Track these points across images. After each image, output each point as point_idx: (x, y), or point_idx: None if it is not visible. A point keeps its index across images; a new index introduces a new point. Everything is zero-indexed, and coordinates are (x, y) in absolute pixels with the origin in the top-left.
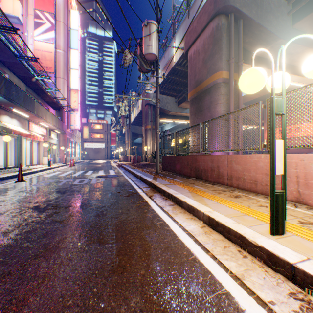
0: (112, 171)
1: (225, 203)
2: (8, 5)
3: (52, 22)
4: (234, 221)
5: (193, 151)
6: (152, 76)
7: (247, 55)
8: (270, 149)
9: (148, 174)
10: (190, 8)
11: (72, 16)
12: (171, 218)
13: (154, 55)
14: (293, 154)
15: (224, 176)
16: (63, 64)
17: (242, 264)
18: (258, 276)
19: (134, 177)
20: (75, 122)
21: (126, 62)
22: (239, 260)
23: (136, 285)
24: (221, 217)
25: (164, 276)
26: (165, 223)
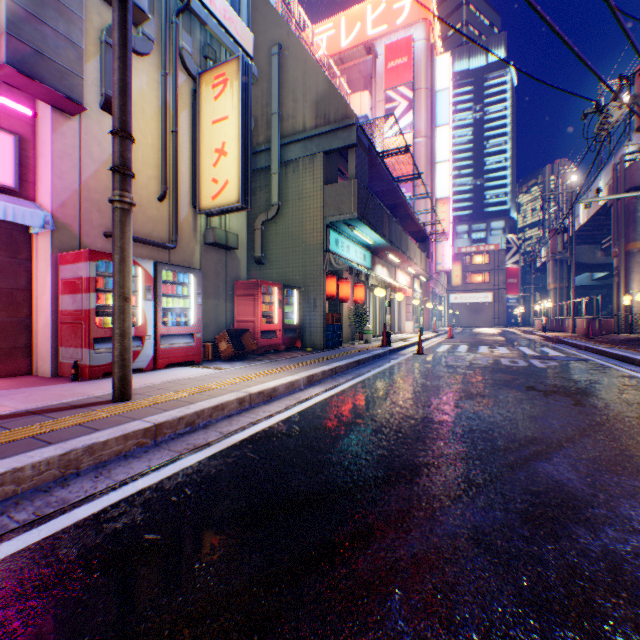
0: (550, 351)
1: None
2: (354, 106)
3: (407, 98)
4: None
5: None
6: None
7: None
8: None
9: None
10: None
11: (437, 69)
12: None
13: None
14: None
15: None
16: (424, 161)
17: None
18: None
19: (625, 364)
20: (442, 258)
21: (606, 128)
22: None
23: None
24: None
25: None
26: None
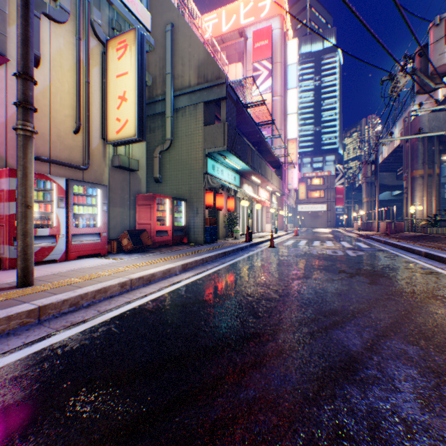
0: (361, 244)
1: None
2: (231, 73)
3: (268, 69)
4: None
5: None
6: None
7: None
8: None
9: (438, 250)
10: None
11: (289, 49)
12: None
13: None
14: None
15: None
16: (280, 113)
17: None
18: None
19: (408, 253)
20: (291, 180)
21: (396, 91)
22: None
23: None
24: None
25: None
26: None
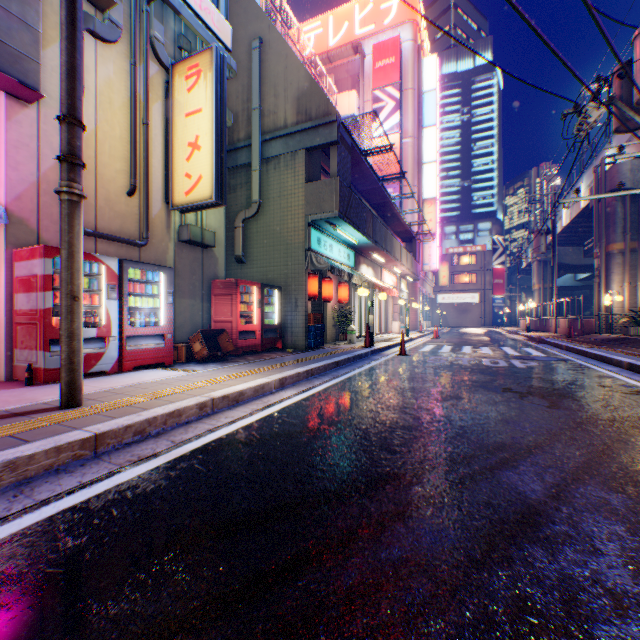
0: (532, 351)
1: None
2: (342, 105)
3: (395, 99)
4: None
5: None
6: None
7: None
8: None
9: None
10: None
11: (425, 70)
12: None
13: None
14: None
15: None
16: (411, 161)
17: None
18: None
19: (603, 364)
20: (429, 258)
21: (585, 129)
22: None
23: None
24: None
25: None
26: None
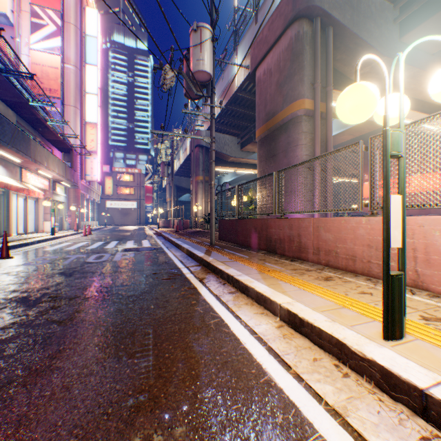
0: (147, 242)
1: (311, 289)
2: None
3: (57, 24)
4: (327, 318)
5: (263, 213)
6: (205, 104)
7: (338, 78)
8: (383, 209)
9: (198, 246)
10: (258, 9)
11: (88, 17)
12: (232, 314)
13: (208, 74)
14: (408, 217)
15: (308, 248)
16: (75, 86)
17: (343, 389)
18: (369, 408)
19: (178, 250)
20: (92, 171)
21: (167, 83)
22: (337, 382)
23: (175, 434)
24: (307, 312)
25: (221, 413)
26: (223, 322)
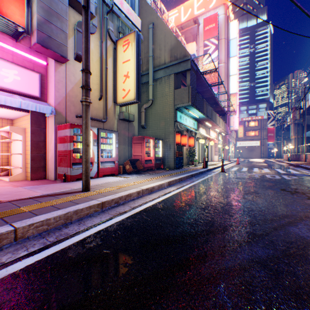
0: (293, 171)
1: None
2: (188, 49)
3: (215, 44)
4: None
5: None
6: None
7: None
8: None
9: None
10: None
11: (230, 28)
12: None
13: None
14: None
15: None
16: (224, 75)
17: None
18: None
19: None
20: (233, 123)
21: None
22: None
23: None
24: None
25: None
26: None
